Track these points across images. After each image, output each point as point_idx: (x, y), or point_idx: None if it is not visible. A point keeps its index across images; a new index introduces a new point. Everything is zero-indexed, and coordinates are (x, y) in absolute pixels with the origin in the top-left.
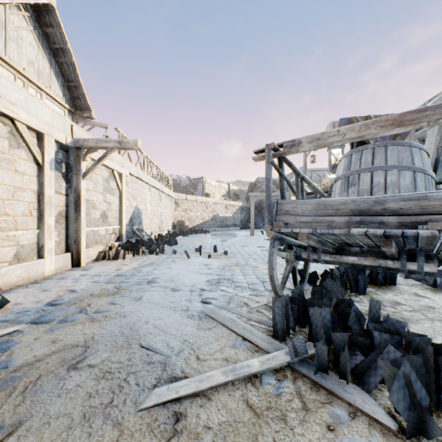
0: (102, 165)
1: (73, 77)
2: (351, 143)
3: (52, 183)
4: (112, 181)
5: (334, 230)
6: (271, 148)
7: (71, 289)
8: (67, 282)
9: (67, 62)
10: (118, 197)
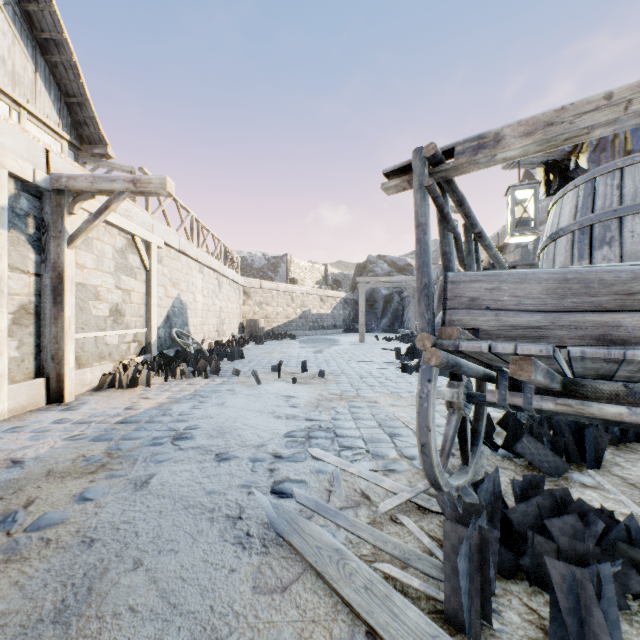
0: (113, 226)
1: (75, 87)
2: (546, 182)
3: (3, 251)
4: (132, 254)
5: (629, 350)
6: (427, 155)
7: (15, 458)
8: (18, 438)
9: (64, 63)
10: (144, 282)
